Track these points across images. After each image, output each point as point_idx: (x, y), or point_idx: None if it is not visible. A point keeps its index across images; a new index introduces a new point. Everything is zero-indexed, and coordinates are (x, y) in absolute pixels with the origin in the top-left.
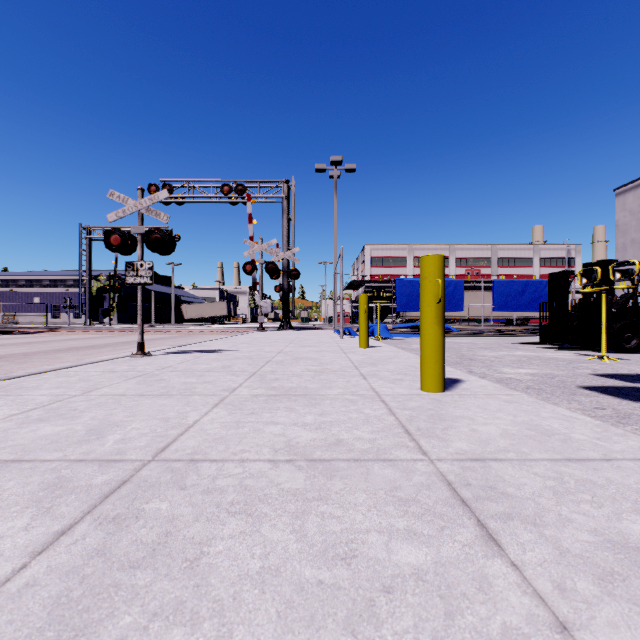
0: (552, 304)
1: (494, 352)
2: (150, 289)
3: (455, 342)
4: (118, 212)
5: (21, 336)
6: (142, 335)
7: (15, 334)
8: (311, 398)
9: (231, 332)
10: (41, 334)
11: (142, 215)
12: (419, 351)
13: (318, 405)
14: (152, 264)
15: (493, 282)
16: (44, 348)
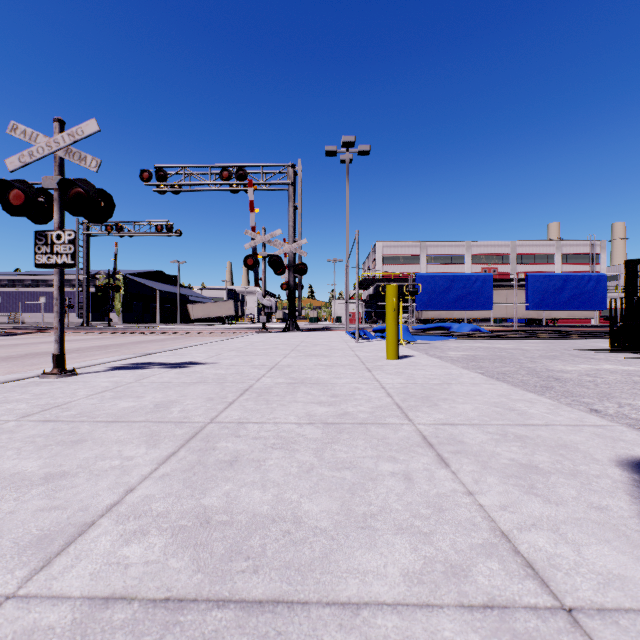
0: (632, 300)
1: (571, 364)
2: (155, 288)
3: (497, 347)
4: (22, 155)
5: (2, 338)
6: (60, 343)
7: None
8: None
9: (232, 333)
10: (27, 335)
11: (60, 160)
12: (465, 362)
13: None
14: (74, 235)
15: (527, 277)
16: None
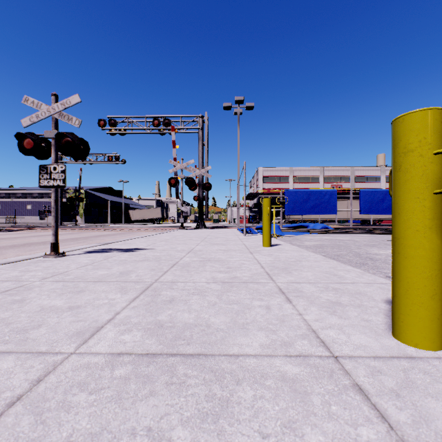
0: None
1: (383, 250)
2: (107, 199)
3: (338, 239)
4: (32, 117)
5: (4, 233)
6: (55, 236)
7: (2, 231)
8: (213, 372)
9: (160, 230)
10: (21, 231)
11: (55, 120)
12: (314, 249)
13: (227, 417)
14: (65, 167)
15: (360, 192)
16: (5, 244)
